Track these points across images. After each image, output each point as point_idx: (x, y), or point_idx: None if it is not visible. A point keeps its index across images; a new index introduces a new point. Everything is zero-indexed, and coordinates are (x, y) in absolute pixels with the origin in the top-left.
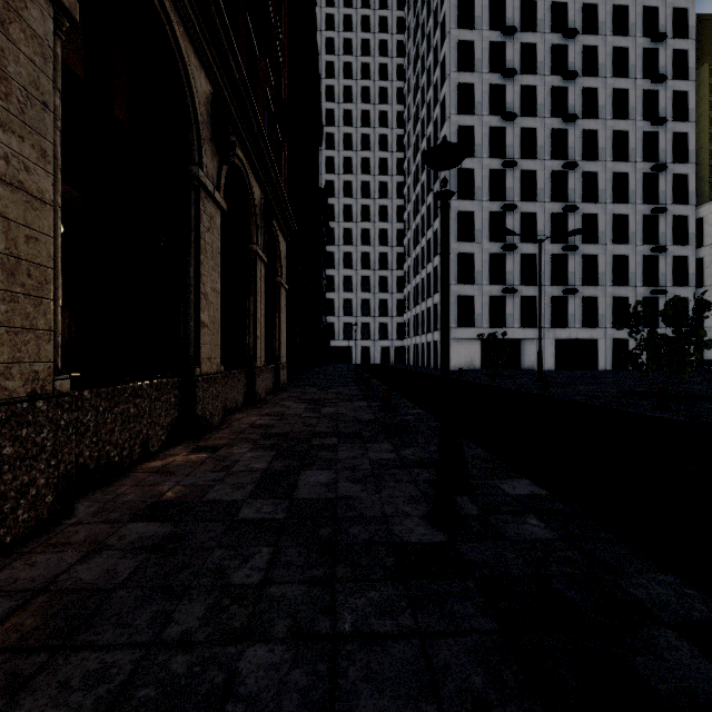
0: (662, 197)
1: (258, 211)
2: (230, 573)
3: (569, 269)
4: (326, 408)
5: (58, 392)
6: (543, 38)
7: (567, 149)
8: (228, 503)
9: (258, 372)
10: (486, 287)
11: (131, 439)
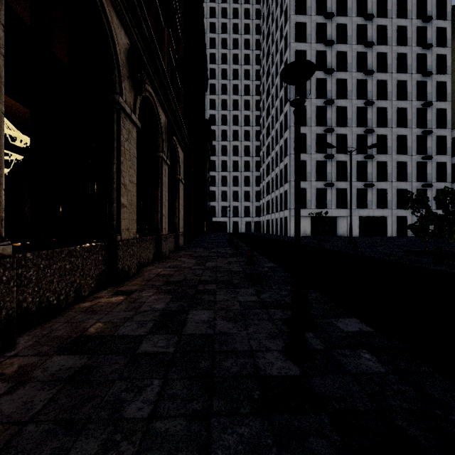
0: (429, 123)
1: (163, 130)
2: (125, 406)
3: (368, 171)
4: (209, 263)
5: (0, 254)
6: (351, 20)
7: (367, 92)
8: (133, 338)
9: (163, 238)
10: (314, 182)
11: (67, 287)
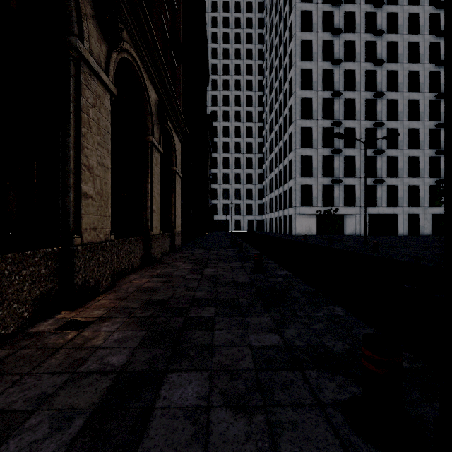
0: (443, 116)
1: (154, 111)
2: None
3: (377, 166)
4: (208, 269)
5: None
6: (360, 8)
7: (377, 84)
8: None
9: (154, 238)
10: (320, 179)
11: None
